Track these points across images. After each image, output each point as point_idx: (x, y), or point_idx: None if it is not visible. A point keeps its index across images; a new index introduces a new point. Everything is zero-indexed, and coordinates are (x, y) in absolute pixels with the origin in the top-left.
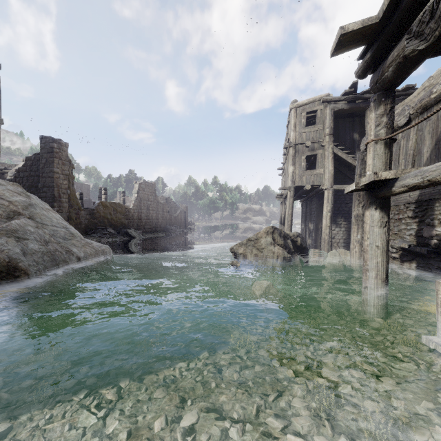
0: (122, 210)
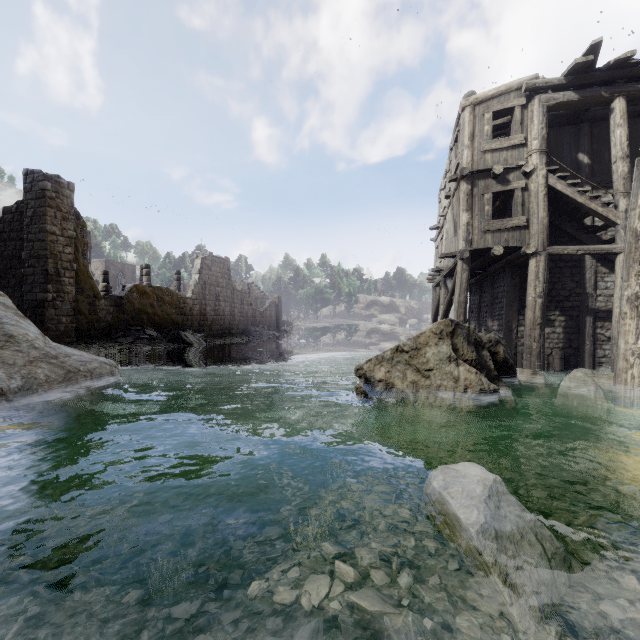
0: (172, 300)
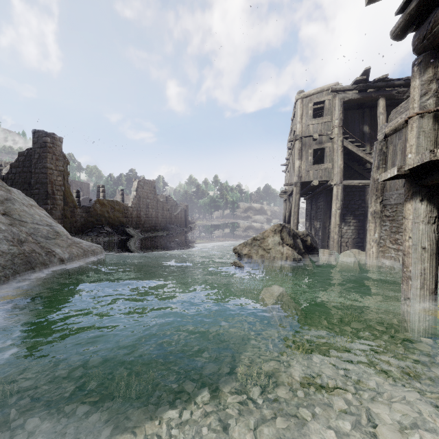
0: (120, 208)
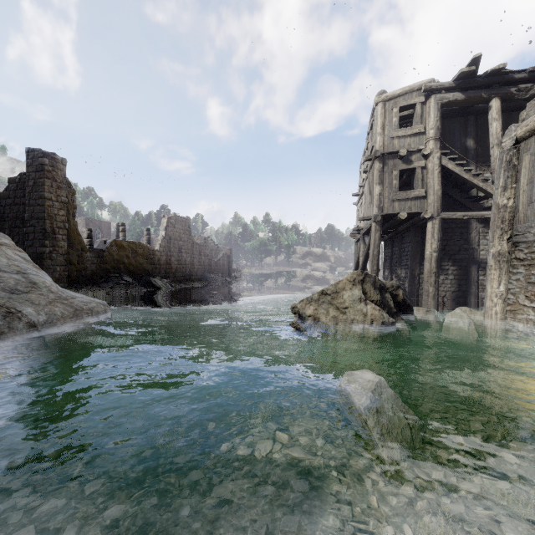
0: (144, 252)
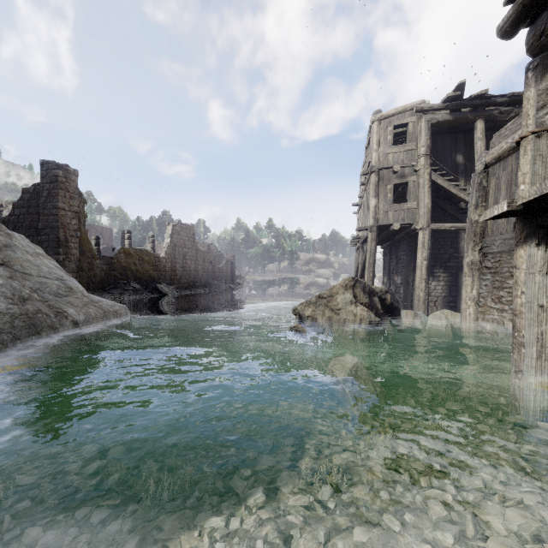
0: (150, 259)
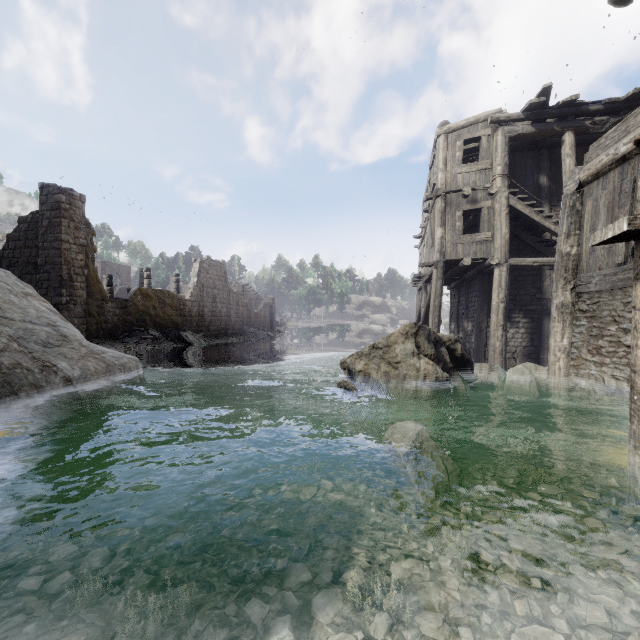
0: (173, 302)
